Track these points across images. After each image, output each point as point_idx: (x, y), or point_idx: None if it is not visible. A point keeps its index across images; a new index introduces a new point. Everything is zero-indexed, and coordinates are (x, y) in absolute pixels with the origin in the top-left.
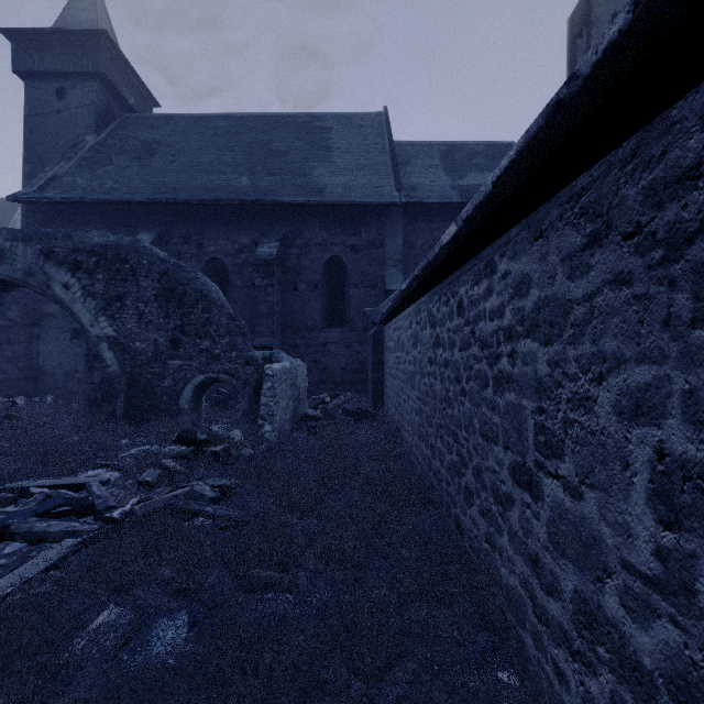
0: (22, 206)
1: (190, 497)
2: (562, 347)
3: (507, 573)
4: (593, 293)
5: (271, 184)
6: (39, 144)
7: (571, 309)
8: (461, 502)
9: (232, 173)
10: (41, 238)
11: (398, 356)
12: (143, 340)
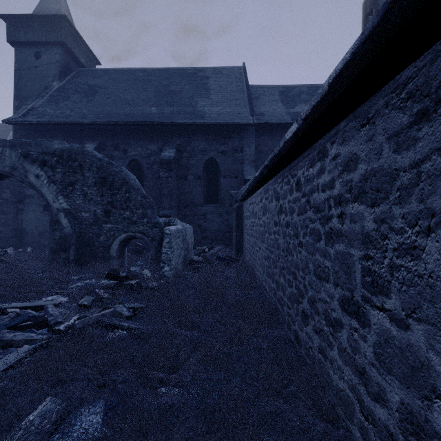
0: (13, 127)
1: (113, 315)
2: (388, 207)
3: (337, 378)
4: (420, 160)
5: (170, 112)
6: (23, 88)
7: (397, 176)
8: (299, 321)
9: (146, 105)
10: (21, 145)
11: (253, 221)
12: (87, 211)
